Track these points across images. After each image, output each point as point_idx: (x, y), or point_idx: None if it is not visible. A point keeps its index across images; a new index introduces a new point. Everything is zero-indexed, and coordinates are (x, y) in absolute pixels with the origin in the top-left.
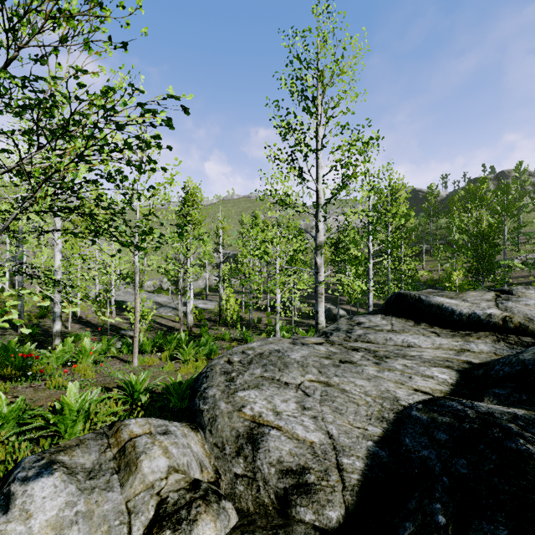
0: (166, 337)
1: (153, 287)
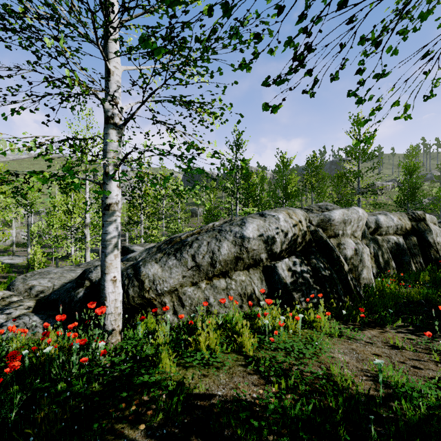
0: None
1: None
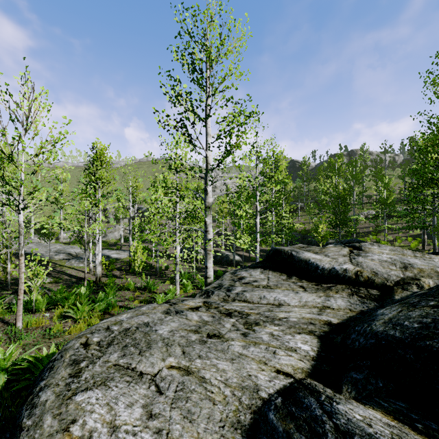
0: (73, 289)
1: (69, 238)
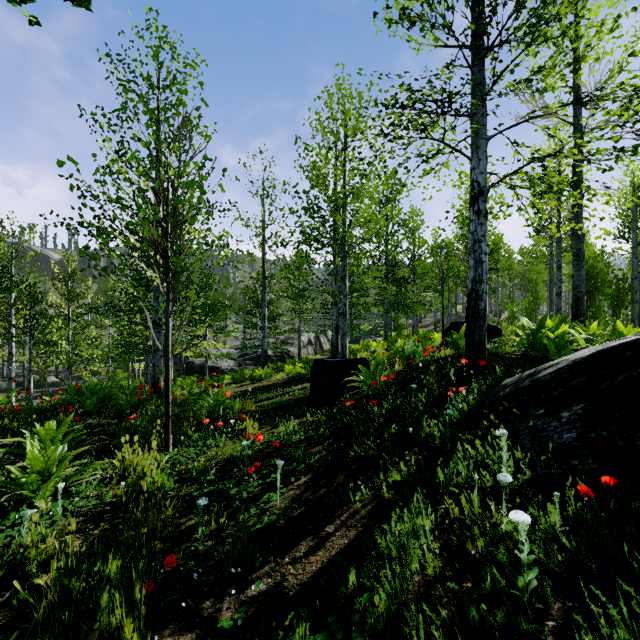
0: None
1: None
